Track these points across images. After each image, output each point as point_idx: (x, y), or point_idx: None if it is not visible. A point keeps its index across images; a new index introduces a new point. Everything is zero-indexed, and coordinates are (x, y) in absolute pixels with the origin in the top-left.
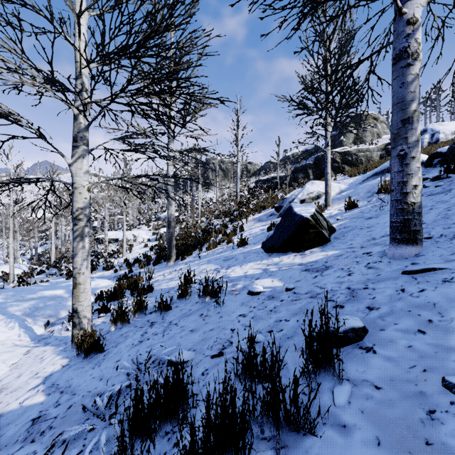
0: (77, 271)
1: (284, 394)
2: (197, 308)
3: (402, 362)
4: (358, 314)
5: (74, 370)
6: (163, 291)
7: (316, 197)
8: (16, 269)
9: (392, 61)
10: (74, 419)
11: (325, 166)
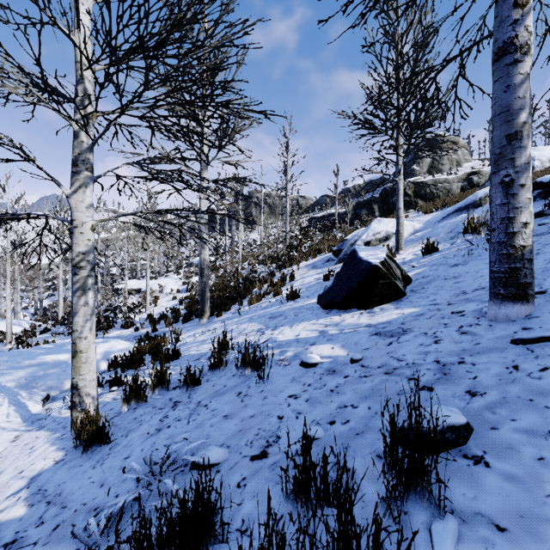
0: (77, 335)
1: (358, 540)
2: (234, 383)
3: (532, 486)
4: (455, 402)
5: (69, 469)
6: (193, 357)
7: (384, 238)
8: (16, 326)
9: (493, 57)
10: (59, 548)
11: (397, 200)
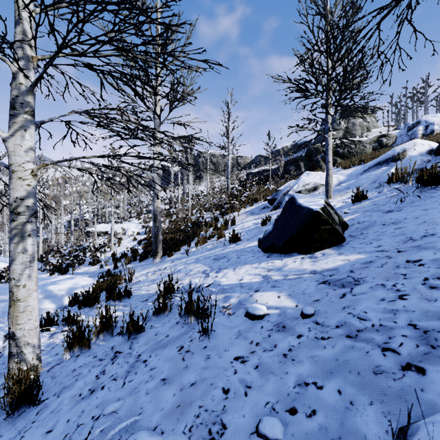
0: (15, 283)
1: None
2: (176, 333)
3: None
4: None
5: None
6: (142, 298)
7: (312, 188)
8: (2, 263)
9: None
10: None
11: (326, 154)
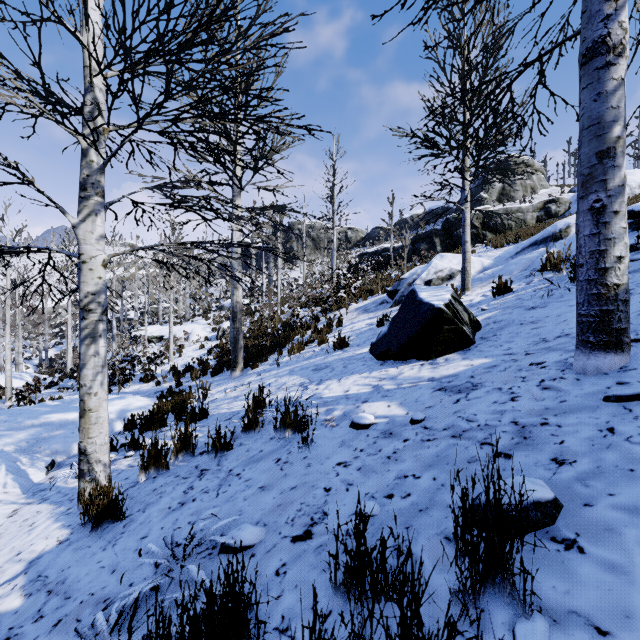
0: (85, 390)
1: None
2: (272, 448)
3: (639, 578)
4: (539, 472)
5: (75, 551)
6: (223, 417)
7: (447, 277)
8: (17, 380)
9: (580, 60)
10: None
11: (463, 232)
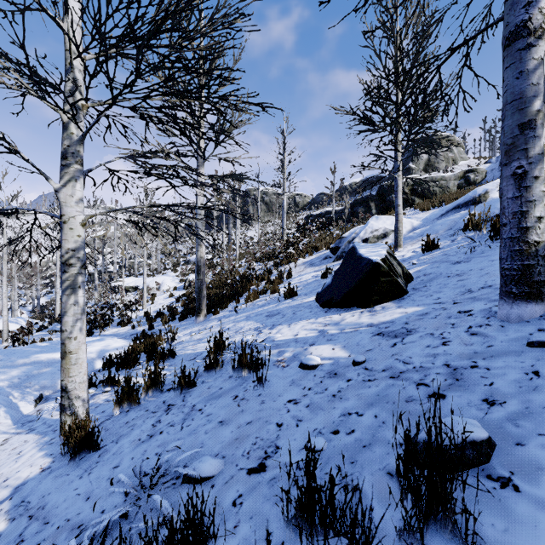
0: (66, 335)
1: None
2: (230, 385)
3: None
4: (472, 411)
5: (55, 479)
6: (188, 357)
7: (382, 235)
8: (12, 323)
9: (504, 43)
10: None
11: (396, 196)
